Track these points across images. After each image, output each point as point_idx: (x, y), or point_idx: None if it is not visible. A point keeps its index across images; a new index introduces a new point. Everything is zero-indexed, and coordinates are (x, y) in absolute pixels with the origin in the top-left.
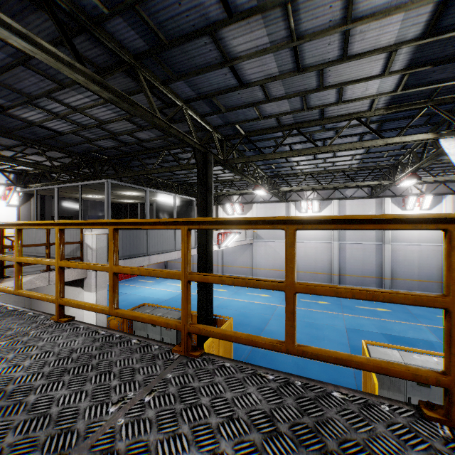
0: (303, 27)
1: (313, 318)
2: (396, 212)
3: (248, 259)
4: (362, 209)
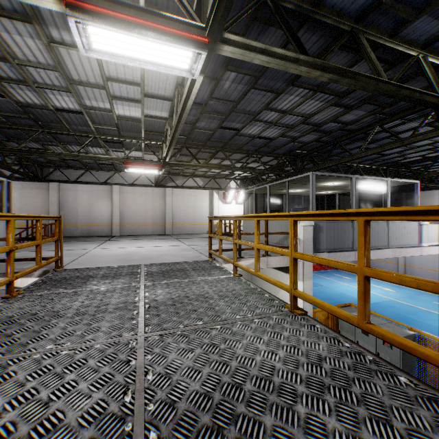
0: None
1: None
2: None
3: None
4: None
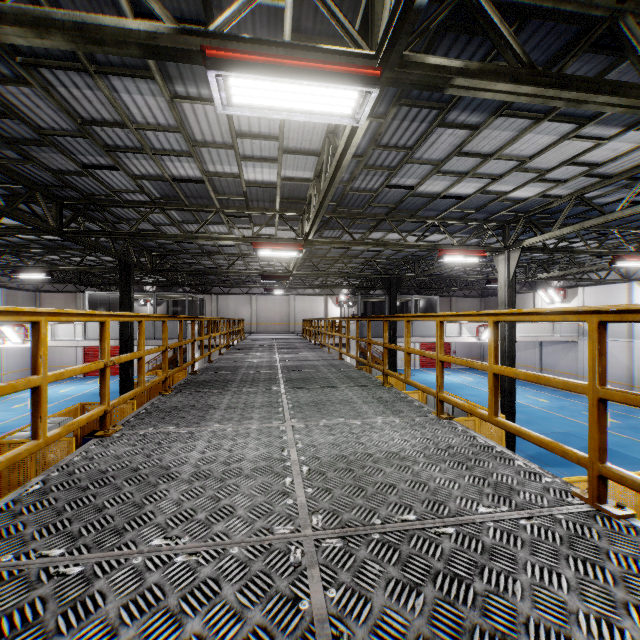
0: None
1: (545, 420)
2: None
3: (573, 363)
4: None
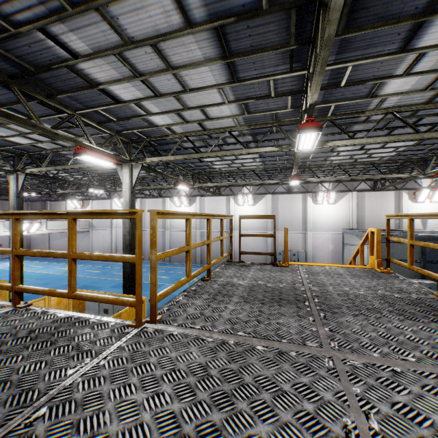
0: None
1: (60, 280)
2: (173, 208)
3: (87, 244)
4: (155, 205)
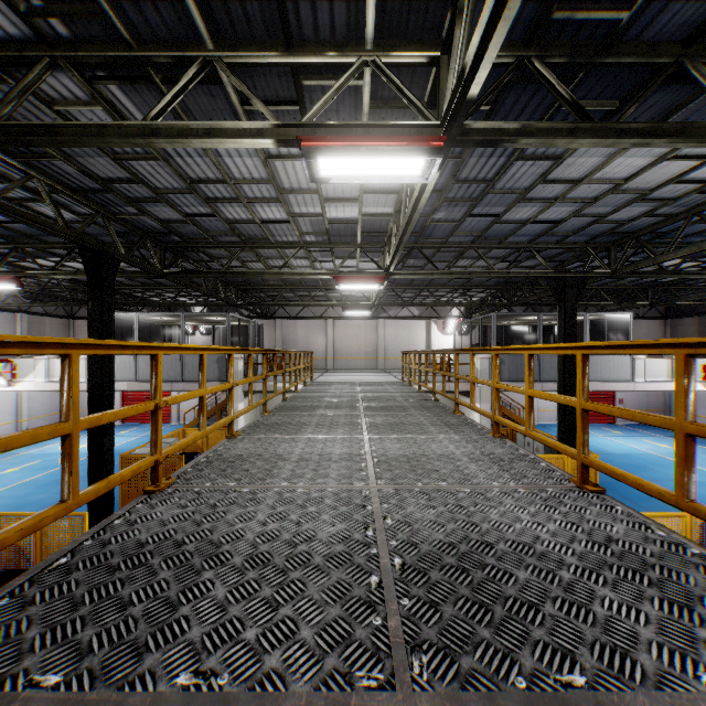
0: (550, 196)
1: None
2: None
3: None
4: None
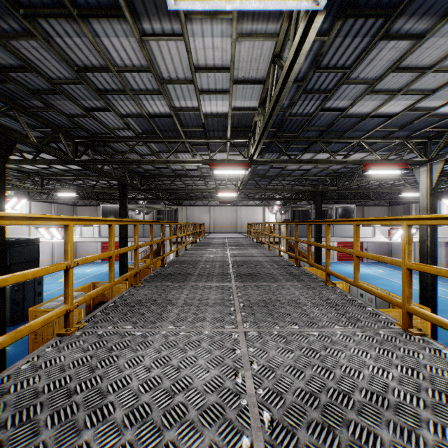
0: None
1: None
2: None
3: None
4: None
